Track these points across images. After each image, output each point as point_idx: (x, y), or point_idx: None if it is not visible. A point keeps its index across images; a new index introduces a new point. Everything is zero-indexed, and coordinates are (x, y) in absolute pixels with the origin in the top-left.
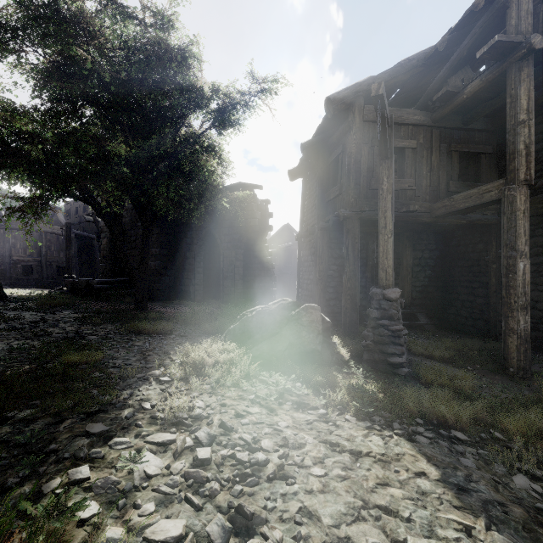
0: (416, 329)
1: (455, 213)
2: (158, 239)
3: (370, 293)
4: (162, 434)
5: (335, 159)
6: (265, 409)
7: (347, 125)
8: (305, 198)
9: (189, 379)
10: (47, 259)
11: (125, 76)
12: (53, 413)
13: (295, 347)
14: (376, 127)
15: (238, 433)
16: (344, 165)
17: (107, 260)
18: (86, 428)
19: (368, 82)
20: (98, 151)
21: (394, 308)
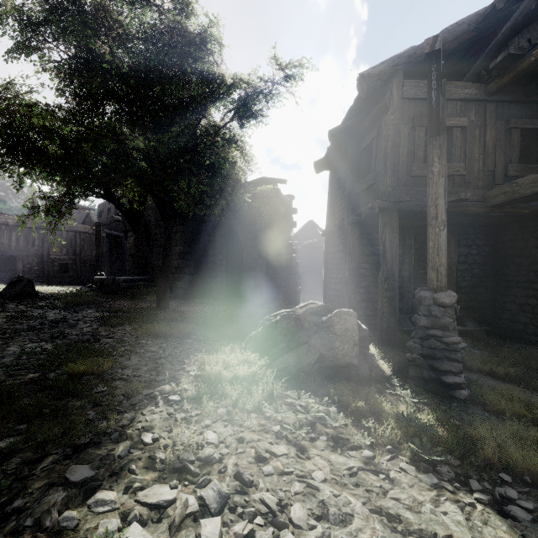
0: (463, 336)
1: (517, 200)
2: (181, 237)
3: (417, 296)
4: (159, 489)
5: (368, 145)
6: (294, 447)
7: (383, 104)
8: (333, 191)
9: (202, 400)
10: (81, 257)
11: (144, 67)
12: (36, 445)
13: (327, 360)
14: (417, 105)
15: (259, 491)
16: (380, 151)
17: (133, 258)
18: (67, 474)
19: (409, 53)
20: (119, 147)
21: (449, 315)
